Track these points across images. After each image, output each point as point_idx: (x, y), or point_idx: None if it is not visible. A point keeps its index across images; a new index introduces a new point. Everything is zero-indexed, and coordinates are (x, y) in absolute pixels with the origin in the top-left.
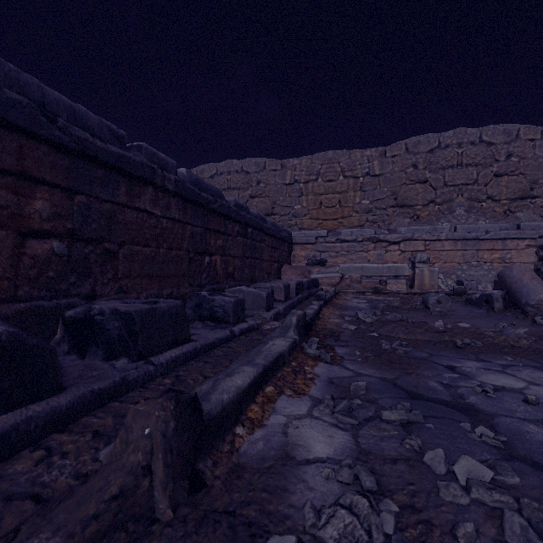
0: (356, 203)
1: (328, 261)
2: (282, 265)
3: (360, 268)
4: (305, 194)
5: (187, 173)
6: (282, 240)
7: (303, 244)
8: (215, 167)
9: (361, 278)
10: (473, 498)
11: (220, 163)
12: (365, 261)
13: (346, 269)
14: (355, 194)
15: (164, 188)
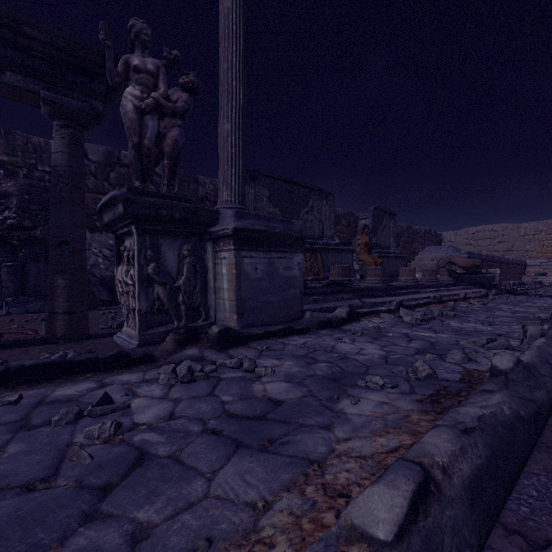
0: None
1: (548, 273)
2: (522, 275)
3: None
4: (533, 241)
5: (506, 258)
6: (522, 265)
7: (532, 266)
8: (475, 229)
9: None
10: None
11: (478, 227)
12: None
13: None
14: None
15: (505, 263)
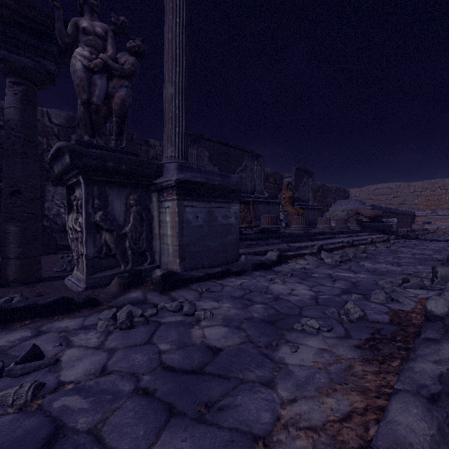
0: (446, 199)
1: (432, 222)
2: (412, 224)
3: (445, 225)
4: (420, 196)
5: (400, 210)
6: (412, 216)
7: (420, 216)
8: (375, 186)
9: (445, 228)
10: (439, 236)
11: (378, 185)
12: (448, 222)
13: (439, 225)
14: (445, 196)
15: (399, 214)
